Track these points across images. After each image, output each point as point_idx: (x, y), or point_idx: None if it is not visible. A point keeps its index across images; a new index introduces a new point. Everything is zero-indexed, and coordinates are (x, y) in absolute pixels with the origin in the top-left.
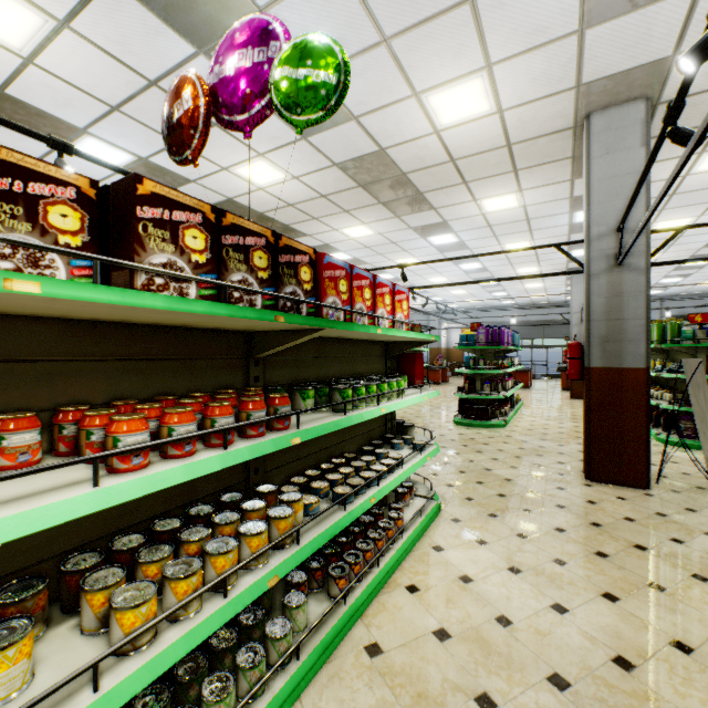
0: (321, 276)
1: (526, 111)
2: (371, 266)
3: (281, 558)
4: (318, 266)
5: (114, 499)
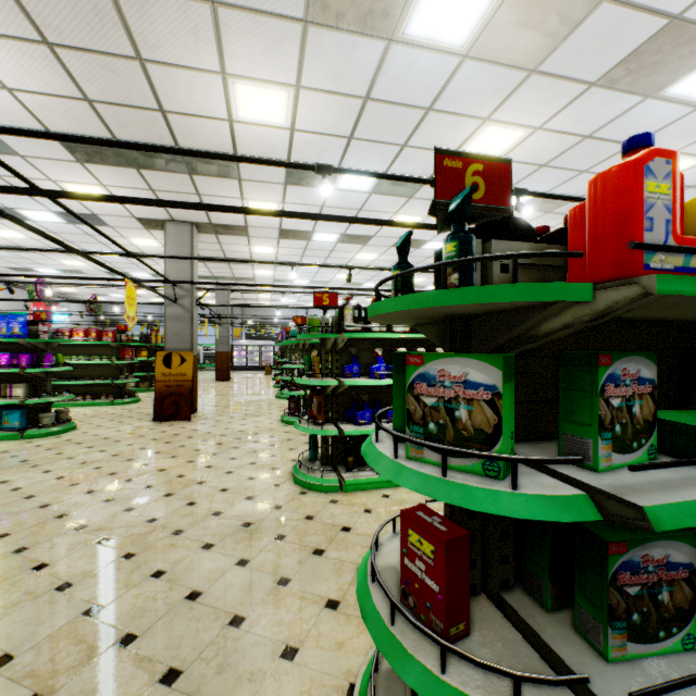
0: None
1: (160, 236)
2: (336, 282)
3: None
4: None
5: None
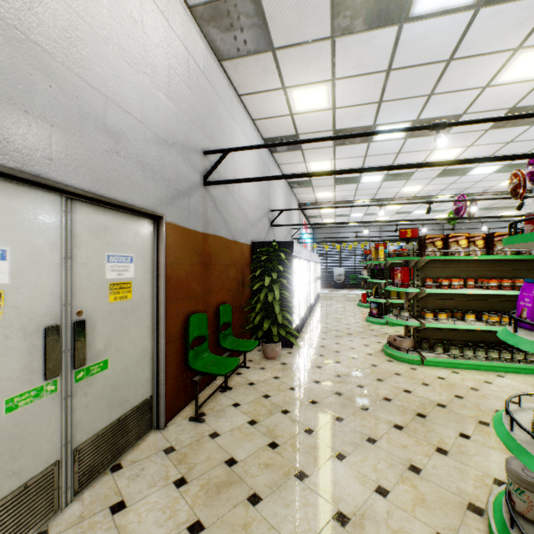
0: None
1: None
2: None
3: None
4: None
5: (489, 293)
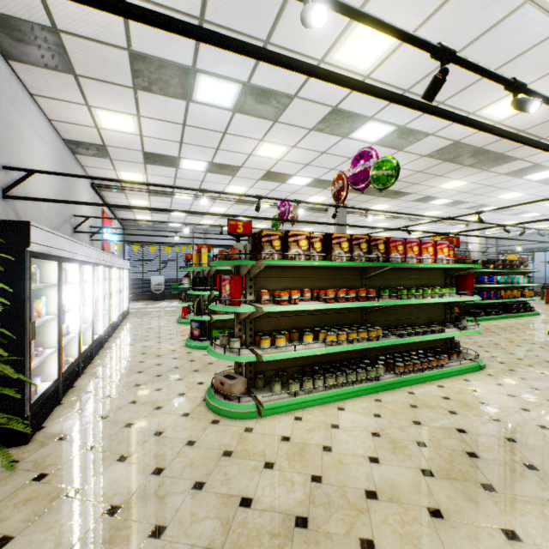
0: (389, 246)
1: None
2: (472, 203)
3: (371, 342)
4: (387, 242)
5: (329, 307)
